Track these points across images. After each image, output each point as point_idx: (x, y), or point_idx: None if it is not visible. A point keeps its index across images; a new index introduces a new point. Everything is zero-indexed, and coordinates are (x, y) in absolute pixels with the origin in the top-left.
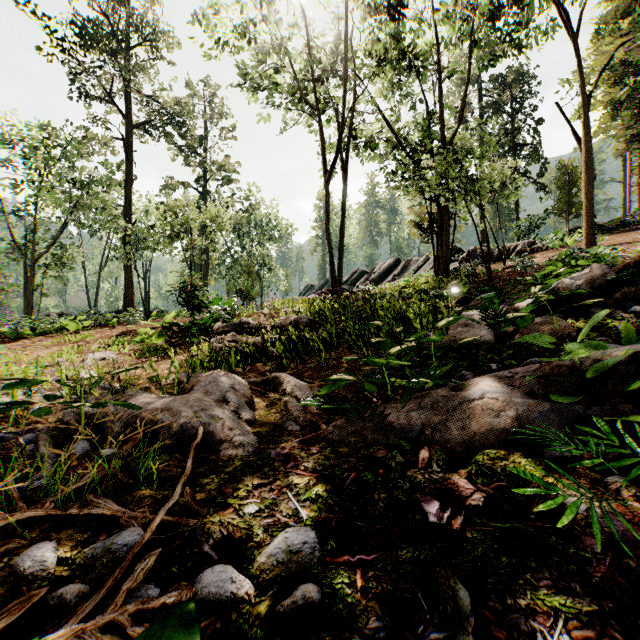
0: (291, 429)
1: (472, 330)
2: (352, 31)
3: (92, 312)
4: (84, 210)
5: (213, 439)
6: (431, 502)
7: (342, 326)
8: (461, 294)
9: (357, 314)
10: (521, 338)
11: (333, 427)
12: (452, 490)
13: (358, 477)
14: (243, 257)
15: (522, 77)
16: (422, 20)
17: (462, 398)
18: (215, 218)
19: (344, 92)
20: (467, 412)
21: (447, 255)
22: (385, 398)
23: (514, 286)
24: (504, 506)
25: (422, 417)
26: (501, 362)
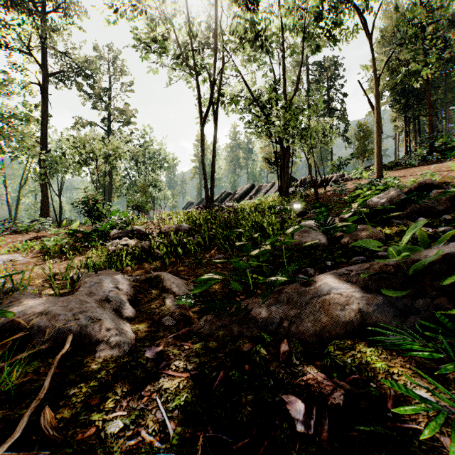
0: (167, 324)
1: (311, 235)
2: (221, 16)
3: (7, 221)
4: (5, 139)
5: (90, 340)
6: (296, 405)
7: (213, 232)
8: (299, 209)
9: (224, 223)
10: (355, 242)
11: (204, 322)
12: (313, 387)
13: (226, 376)
14: (139, 180)
15: (335, 64)
16: (271, 13)
17: (312, 293)
18: (116, 149)
19: (215, 59)
20: (317, 306)
21: (287, 182)
22: (248, 293)
23: (334, 204)
24: (362, 403)
25: (280, 311)
26: (334, 260)
